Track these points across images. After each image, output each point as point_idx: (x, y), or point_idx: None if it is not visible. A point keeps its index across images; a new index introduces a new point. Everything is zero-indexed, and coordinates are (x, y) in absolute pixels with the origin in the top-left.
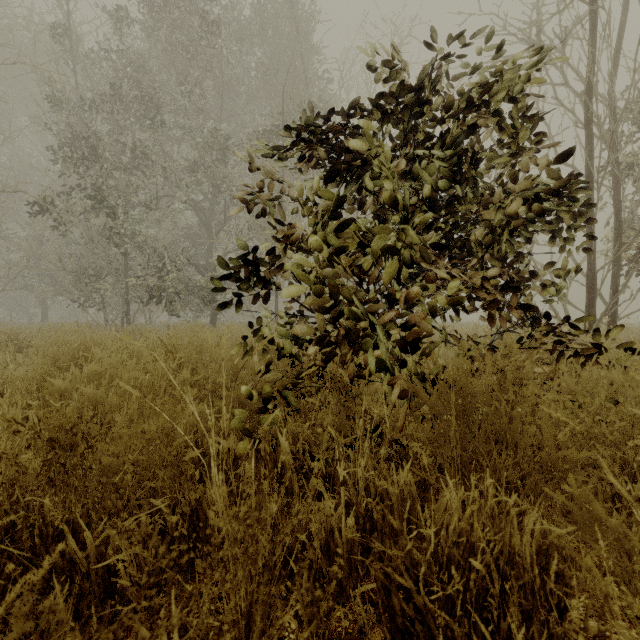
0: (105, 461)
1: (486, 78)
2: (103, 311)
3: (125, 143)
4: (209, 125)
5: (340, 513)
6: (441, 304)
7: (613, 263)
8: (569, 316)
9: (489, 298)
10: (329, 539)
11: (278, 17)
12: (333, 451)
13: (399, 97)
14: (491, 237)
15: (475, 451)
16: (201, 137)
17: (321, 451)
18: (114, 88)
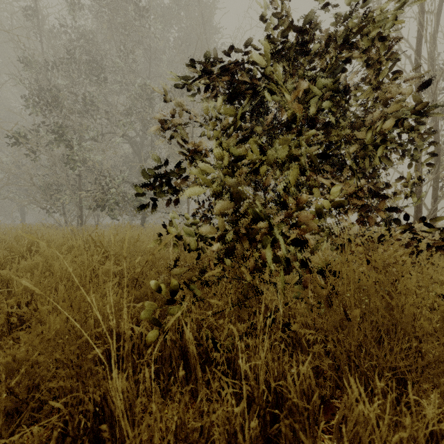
0: (9, 359)
1: (355, 25)
2: (63, 215)
3: (79, 94)
4: (139, 81)
5: (242, 408)
6: (326, 206)
7: (433, 180)
8: (425, 217)
9: (358, 203)
10: (232, 441)
11: (189, 5)
12: (233, 336)
13: (287, 34)
14: (362, 152)
15: (363, 339)
16: (134, 90)
17: (222, 338)
18: (70, 53)
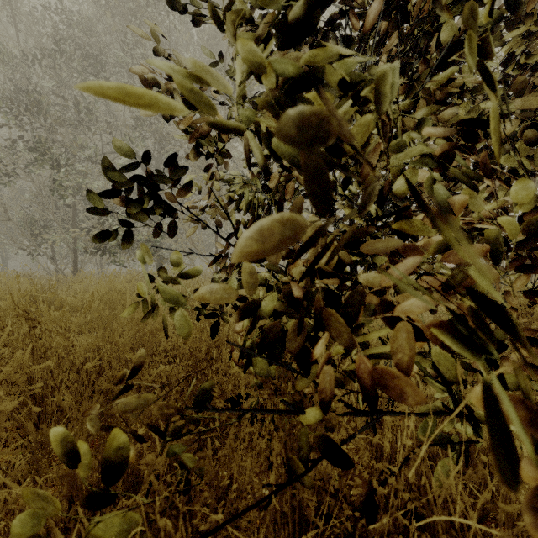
0: None
1: None
2: (50, 260)
3: (71, 99)
4: None
5: None
6: (509, 231)
7: None
8: None
9: None
10: None
11: None
12: None
13: None
14: (532, 131)
15: None
16: None
17: None
18: (56, 42)
